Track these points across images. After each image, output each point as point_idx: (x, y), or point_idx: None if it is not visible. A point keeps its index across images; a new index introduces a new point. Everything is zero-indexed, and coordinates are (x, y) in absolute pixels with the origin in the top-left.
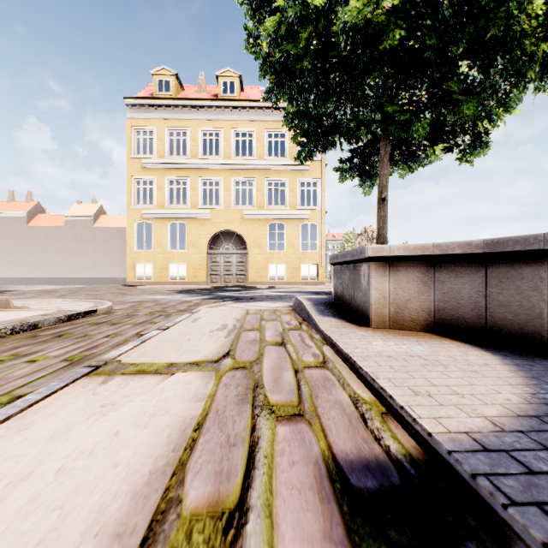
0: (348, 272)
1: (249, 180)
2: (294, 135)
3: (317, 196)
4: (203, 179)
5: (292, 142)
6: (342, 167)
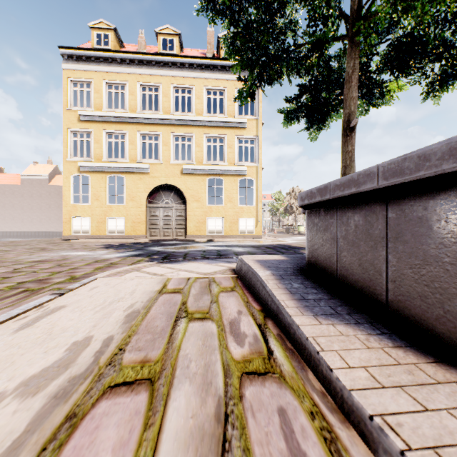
0: (361, 217)
1: (188, 135)
2: (234, 64)
3: (254, 153)
4: (142, 133)
5: (230, 100)
6: (287, 108)
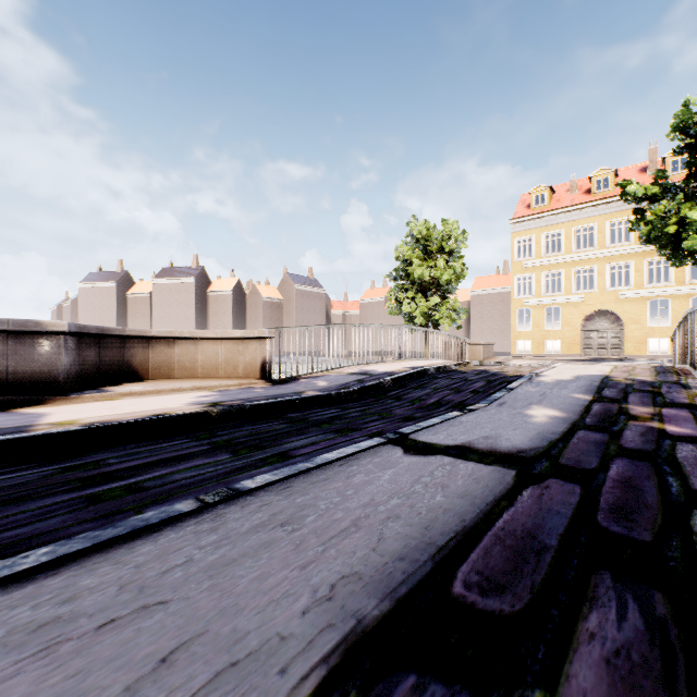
0: None
1: (625, 263)
2: (667, 257)
3: None
4: (576, 269)
5: None
6: None
